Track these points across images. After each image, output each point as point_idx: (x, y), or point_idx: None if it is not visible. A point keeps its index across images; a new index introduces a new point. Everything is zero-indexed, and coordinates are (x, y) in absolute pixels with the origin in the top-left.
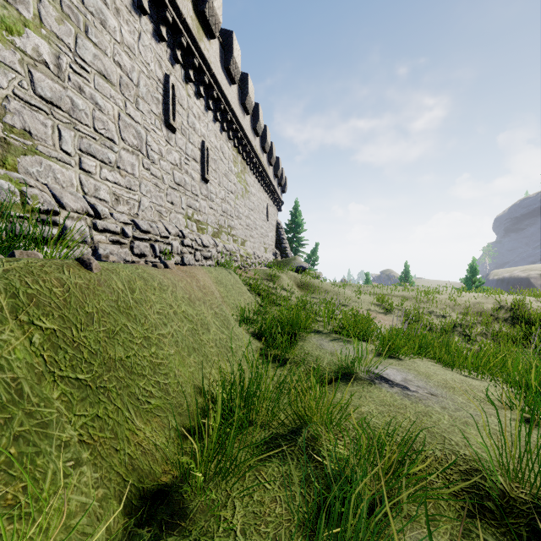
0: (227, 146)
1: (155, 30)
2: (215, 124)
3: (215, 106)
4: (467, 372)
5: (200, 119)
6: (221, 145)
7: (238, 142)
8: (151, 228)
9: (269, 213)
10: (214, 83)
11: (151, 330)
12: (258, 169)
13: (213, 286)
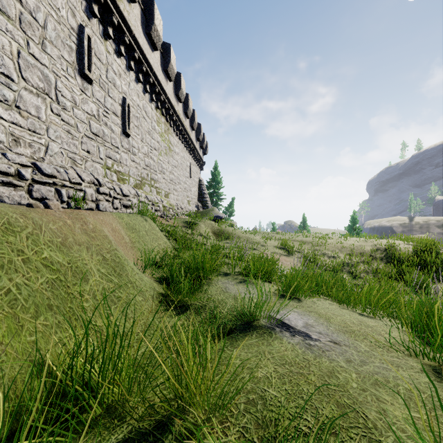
0: (151, 107)
1: None
2: (137, 84)
3: (138, 67)
4: (359, 309)
5: (121, 77)
6: (144, 105)
7: (162, 105)
8: (58, 173)
9: (192, 171)
10: (135, 45)
11: None
12: (181, 131)
13: (122, 232)
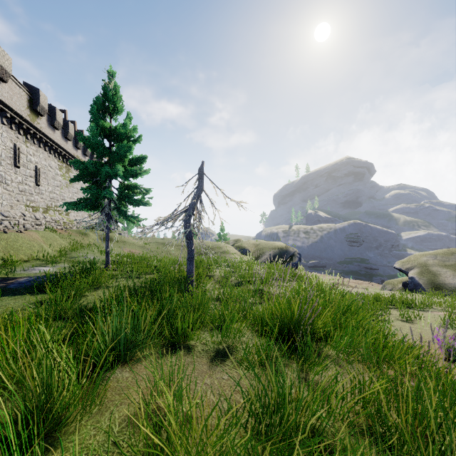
0: (54, 161)
1: (9, 127)
2: (45, 153)
3: (45, 144)
4: None
5: (35, 155)
6: (50, 163)
7: (63, 156)
8: (9, 215)
9: None
10: (43, 135)
11: (21, 244)
12: None
13: (40, 238)
